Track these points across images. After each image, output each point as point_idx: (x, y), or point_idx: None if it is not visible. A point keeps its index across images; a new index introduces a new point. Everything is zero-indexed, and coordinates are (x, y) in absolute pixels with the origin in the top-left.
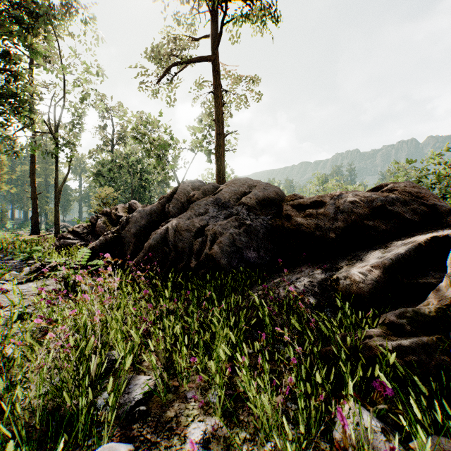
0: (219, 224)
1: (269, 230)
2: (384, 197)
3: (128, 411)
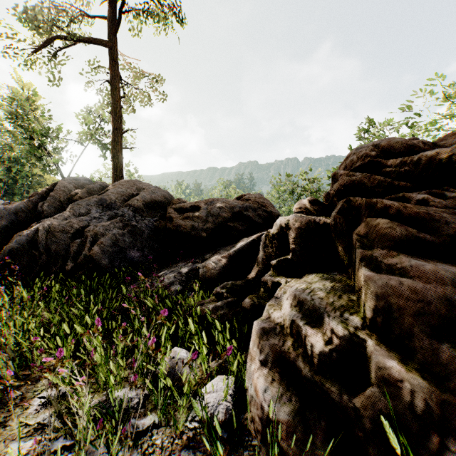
0: (101, 225)
1: (155, 230)
2: (241, 205)
3: None
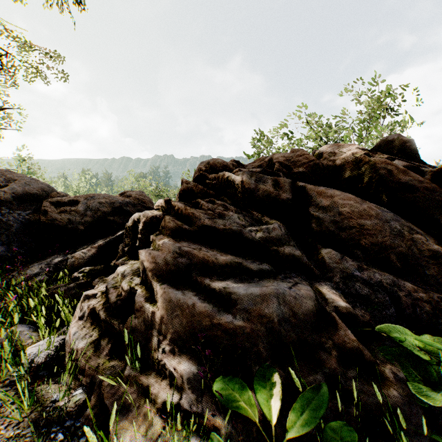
0: None
1: (27, 224)
2: (122, 201)
3: None
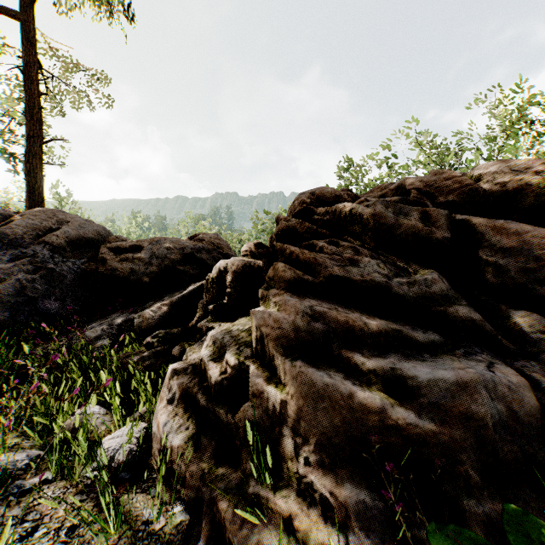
0: None
1: (82, 275)
2: (193, 246)
3: None
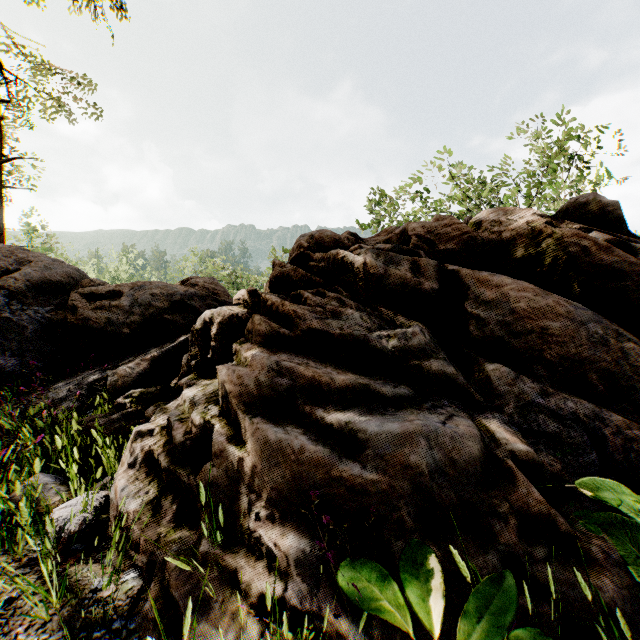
0: None
1: (48, 326)
2: (184, 291)
3: None
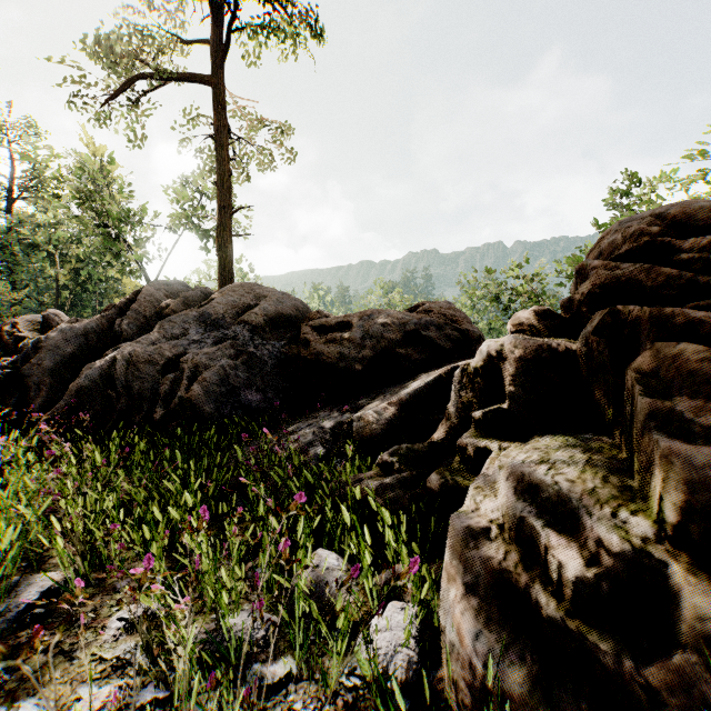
0: (204, 352)
1: (282, 361)
2: (418, 320)
3: (14, 618)
